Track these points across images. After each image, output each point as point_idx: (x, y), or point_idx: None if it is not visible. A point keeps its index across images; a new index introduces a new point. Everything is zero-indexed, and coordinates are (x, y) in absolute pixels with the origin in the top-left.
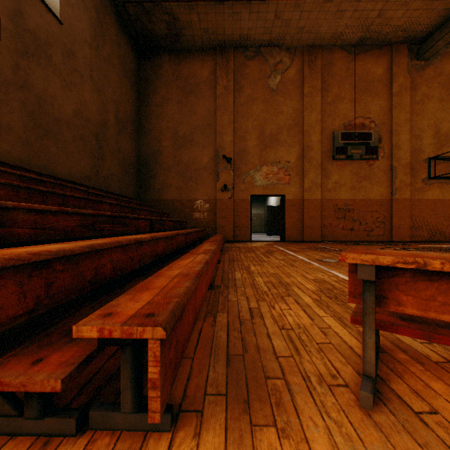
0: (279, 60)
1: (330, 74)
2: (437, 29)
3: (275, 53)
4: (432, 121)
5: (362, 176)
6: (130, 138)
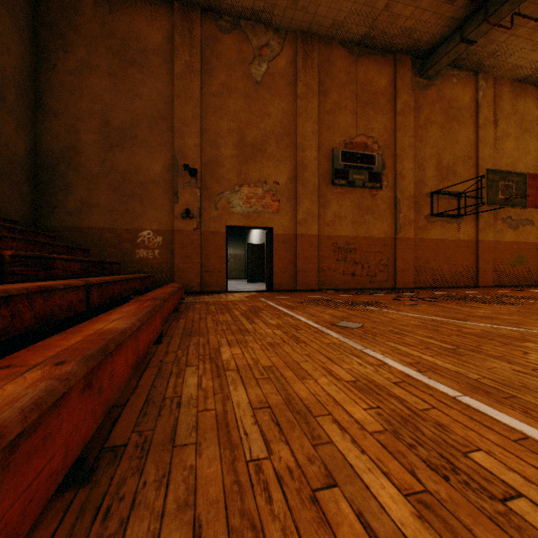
0: (265, 43)
1: (329, 75)
2: (443, 43)
3: (261, 32)
4: (434, 150)
5: (365, 209)
6: (13, 116)
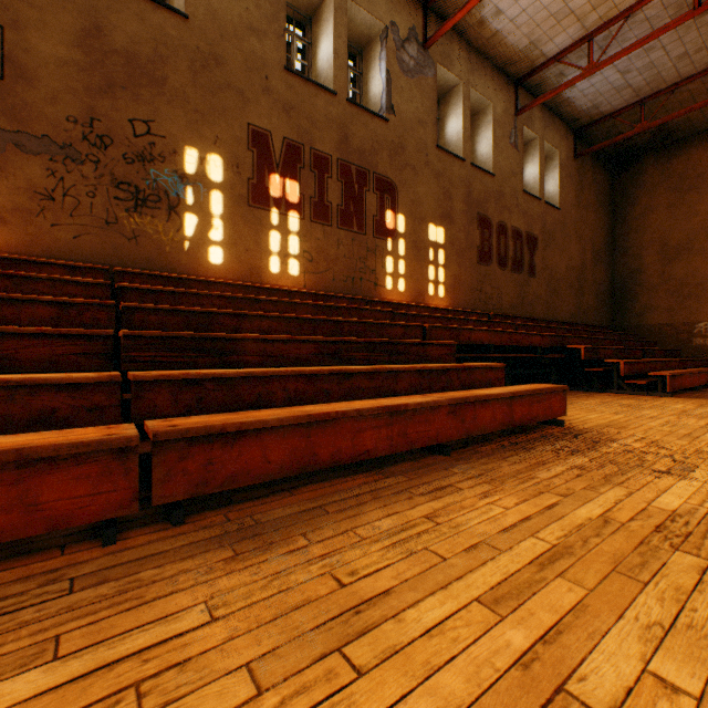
0: None
1: None
2: None
3: None
4: None
5: None
6: (603, 265)
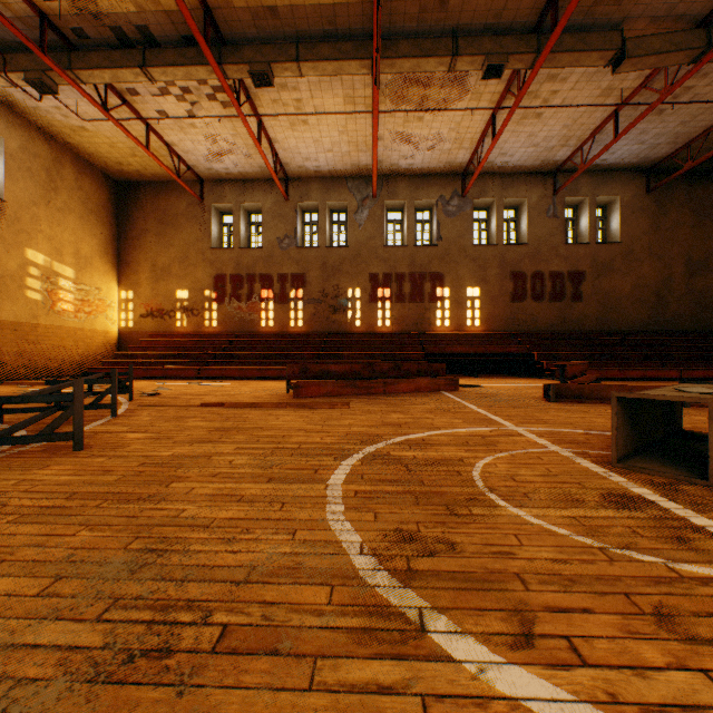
0: None
1: None
2: None
3: None
4: None
5: None
6: (712, 272)
